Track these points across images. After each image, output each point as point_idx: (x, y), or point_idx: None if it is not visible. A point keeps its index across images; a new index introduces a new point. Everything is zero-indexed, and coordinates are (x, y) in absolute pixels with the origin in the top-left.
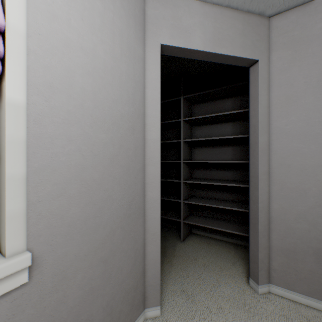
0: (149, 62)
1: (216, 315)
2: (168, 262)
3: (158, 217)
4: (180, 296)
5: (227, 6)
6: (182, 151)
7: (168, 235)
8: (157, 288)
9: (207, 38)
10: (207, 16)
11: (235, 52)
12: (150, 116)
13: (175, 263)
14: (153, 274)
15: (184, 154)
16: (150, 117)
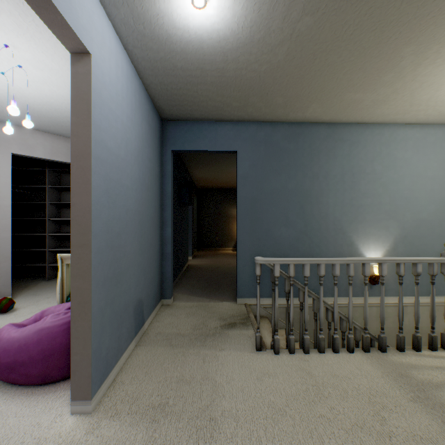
0: (3, 162)
1: (51, 296)
2: (28, 289)
3: (11, 247)
4: (30, 296)
5: (61, 136)
6: (48, 211)
7: (36, 280)
8: (9, 287)
9: (47, 152)
10: (47, 140)
11: (68, 160)
12: (4, 192)
13: (34, 288)
14: (7, 279)
15: (51, 213)
16: (4, 193)
